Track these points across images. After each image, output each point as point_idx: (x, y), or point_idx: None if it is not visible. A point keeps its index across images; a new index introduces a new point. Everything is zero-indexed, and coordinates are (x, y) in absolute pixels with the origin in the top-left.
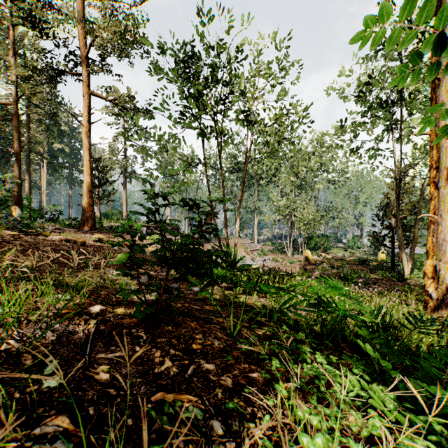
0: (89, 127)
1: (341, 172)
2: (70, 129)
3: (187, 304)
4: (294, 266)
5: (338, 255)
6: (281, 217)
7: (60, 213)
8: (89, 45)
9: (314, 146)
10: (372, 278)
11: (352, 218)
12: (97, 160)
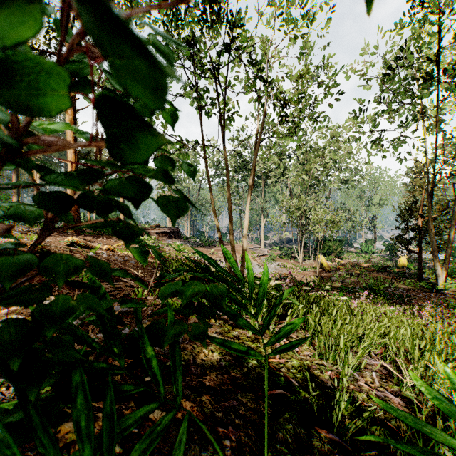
0: (74, 114)
1: (355, 171)
2: None
3: None
4: (307, 273)
5: (352, 260)
6: (291, 219)
7: None
8: (72, 18)
9: (327, 141)
10: (398, 288)
11: (366, 220)
12: (86, 155)
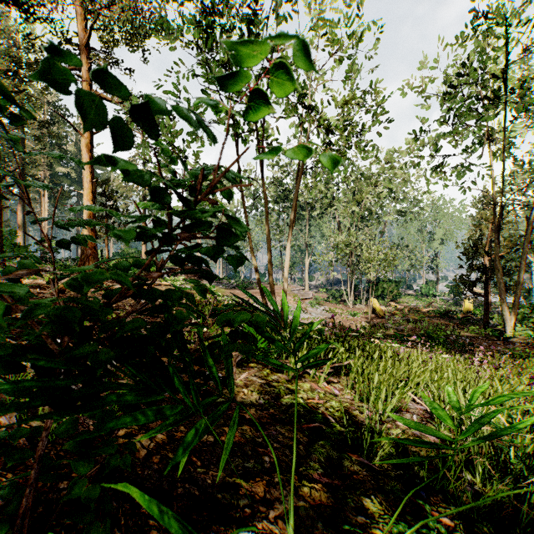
0: (91, 137)
1: (414, 201)
2: (78, 149)
3: (184, 428)
4: (357, 319)
5: (411, 304)
6: (340, 257)
7: (55, 250)
8: (90, 28)
9: (381, 167)
10: (461, 335)
11: (427, 258)
12: (104, 183)
